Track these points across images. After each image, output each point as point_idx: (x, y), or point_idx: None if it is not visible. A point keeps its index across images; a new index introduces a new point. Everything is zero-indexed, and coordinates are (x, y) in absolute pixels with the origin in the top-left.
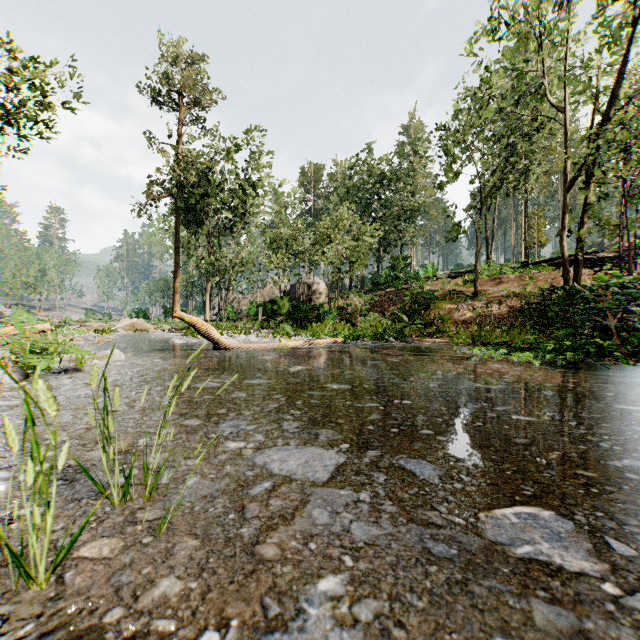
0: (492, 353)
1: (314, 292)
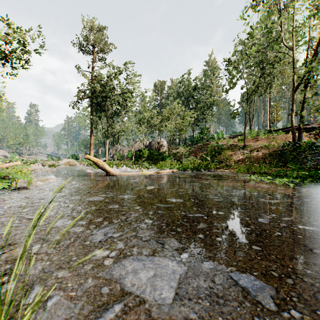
0: (262, 178)
1: (161, 146)
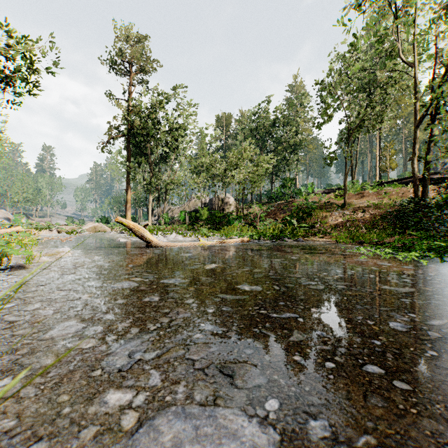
0: (378, 252)
1: (226, 204)
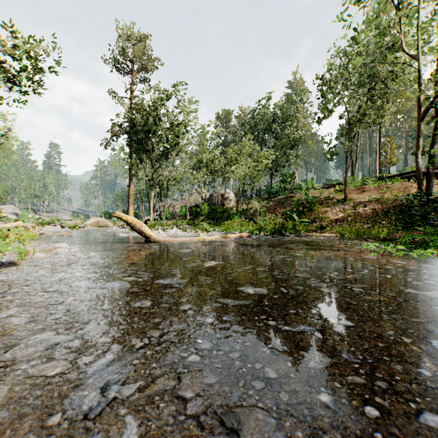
0: (389, 249)
1: (226, 199)
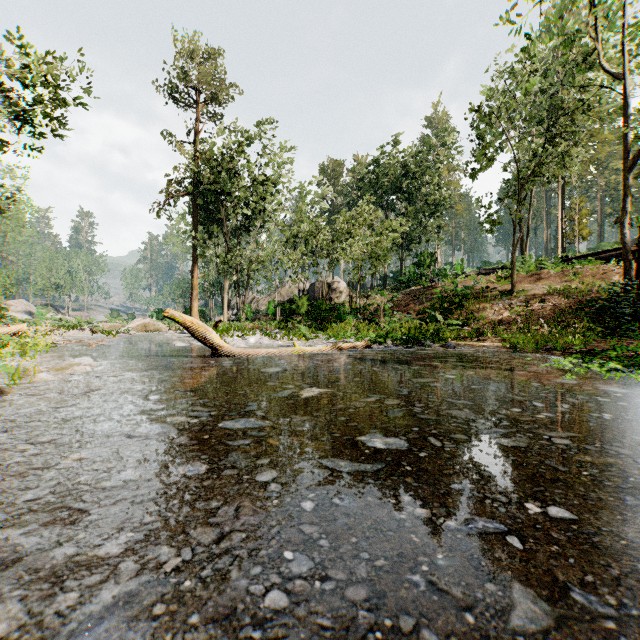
0: (596, 368)
1: (334, 291)
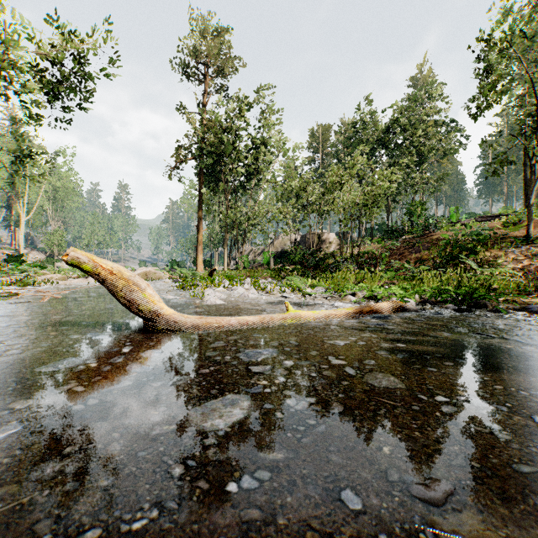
0: None
1: (324, 242)
